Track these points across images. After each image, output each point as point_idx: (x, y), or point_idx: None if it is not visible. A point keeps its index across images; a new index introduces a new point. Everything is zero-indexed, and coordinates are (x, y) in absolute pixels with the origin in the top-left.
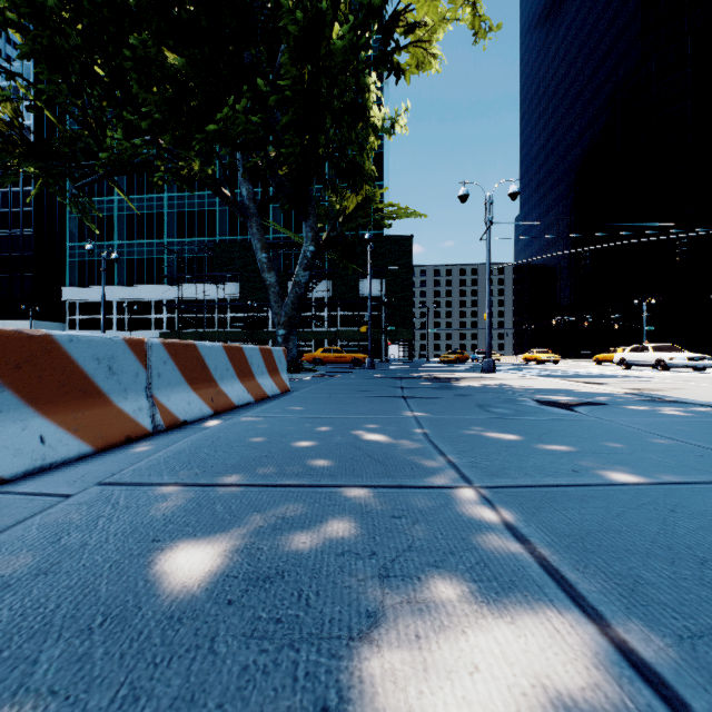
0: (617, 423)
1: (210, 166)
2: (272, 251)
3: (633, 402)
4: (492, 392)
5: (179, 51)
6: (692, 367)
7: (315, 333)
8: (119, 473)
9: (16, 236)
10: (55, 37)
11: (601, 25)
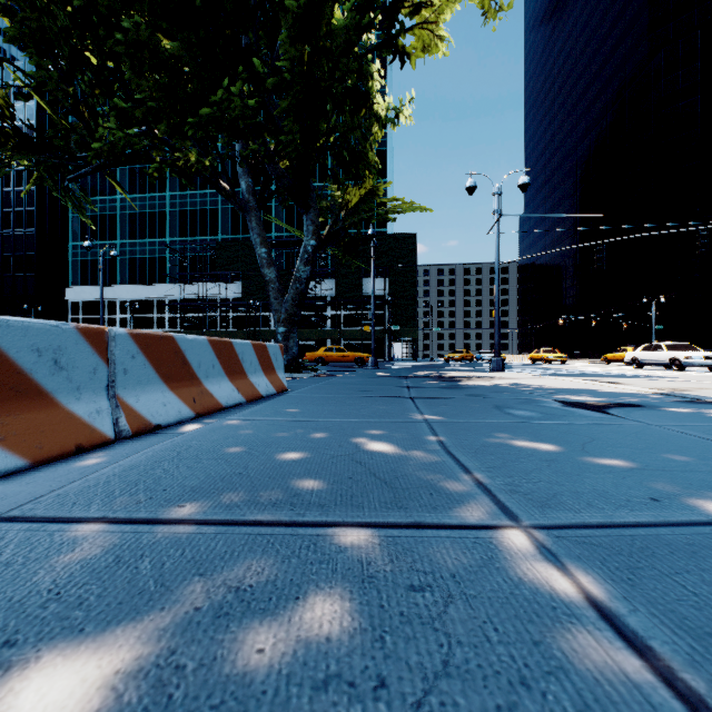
0: (669, 428)
1: (207, 157)
2: (274, 250)
3: (670, 403)
4: (507, 392)
5: (173, 34)
6: (709, 366)
7: (318, 332)
8: (34, 500)
9: (19, 235)
10: (42, 19)
11: (608, 19)
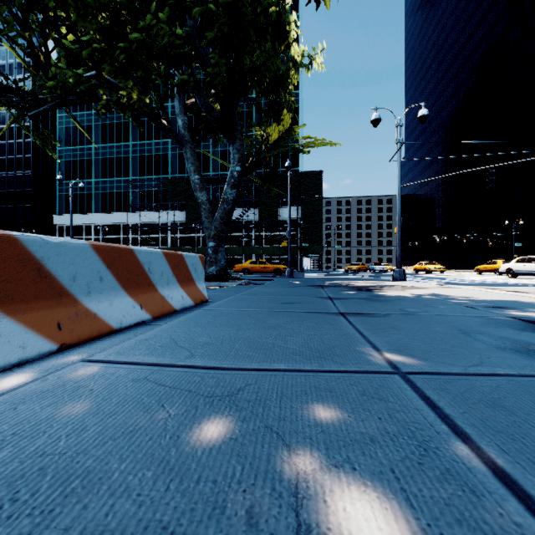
0: None
1: (147, 95)
2: (211, 185)
3: None
4: (441, 305)
5: None
6: None
7: (245, 249)
8: None
9: (19, 176)
10: None
11: (473, 1)
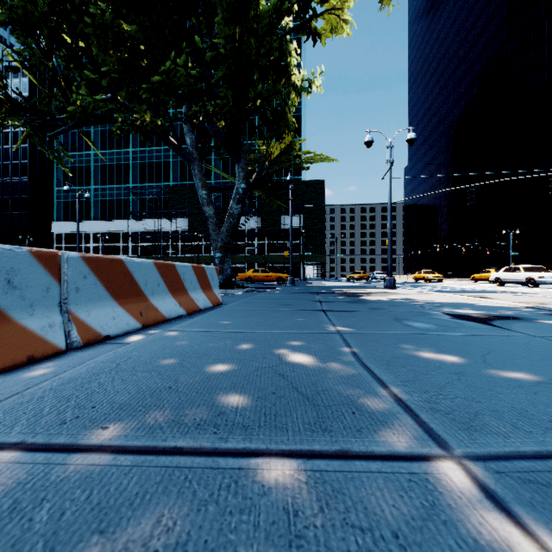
0: None
1: (159, 118)
2: (213, 193)
3: (542, 316)
4: (402, 305)
5: (131, 18)
6: None
7: (247, 257)
8: None
9: (15, 182)
10: (26, 6)
11: (474, 12)
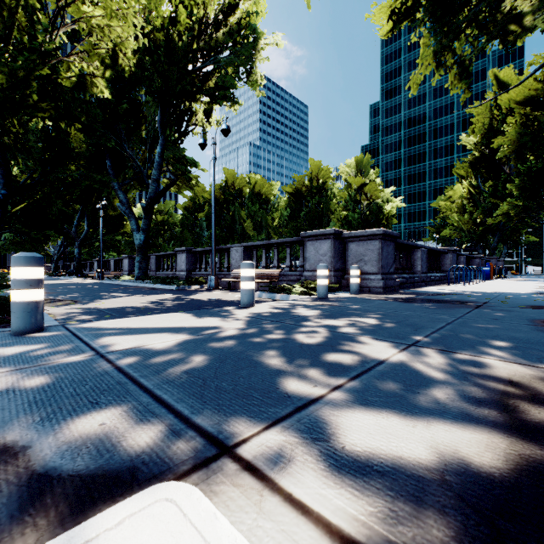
0: None
1: None
2: None
3: None
4: None
5: None
6: None
7: None
8: None
9: None
10: None
11: None
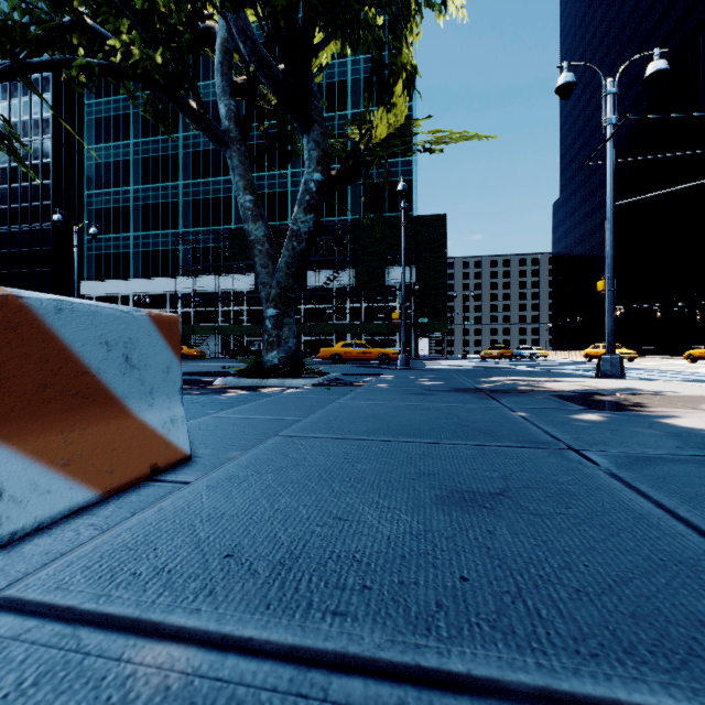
0: None
1: (158, 49)
2: None
3: None
4: None
5: None
6: None
7: (336, 326)
8: None
9: (35, 230)
10: None
11: None
